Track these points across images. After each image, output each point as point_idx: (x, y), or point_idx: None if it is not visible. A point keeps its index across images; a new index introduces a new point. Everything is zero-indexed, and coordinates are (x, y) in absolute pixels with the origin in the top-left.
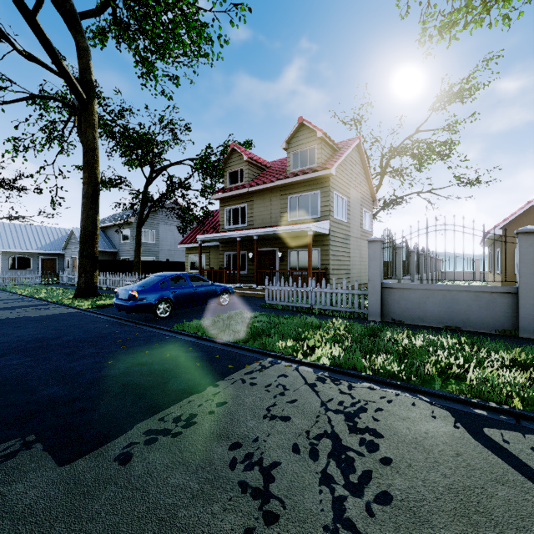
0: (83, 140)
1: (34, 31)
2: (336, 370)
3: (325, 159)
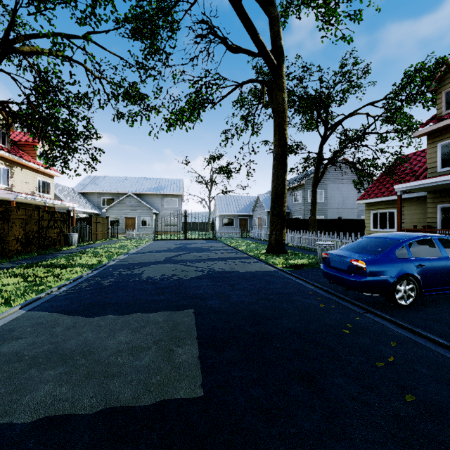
0: (274, 105)
1: (240, 16)
2: None
3: None
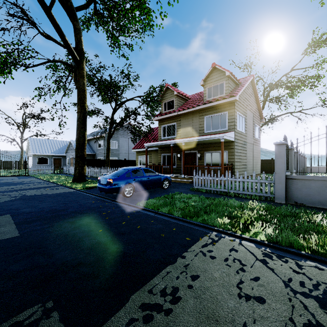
0: (78, 85)
1: (50, 19)
2: (276, 247)
3: (231, 90)
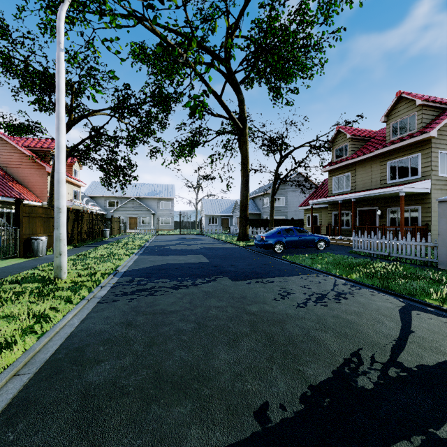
0: (241, 152)
1: (220, 105)
2: (359, 283)
3: (428, 122)
